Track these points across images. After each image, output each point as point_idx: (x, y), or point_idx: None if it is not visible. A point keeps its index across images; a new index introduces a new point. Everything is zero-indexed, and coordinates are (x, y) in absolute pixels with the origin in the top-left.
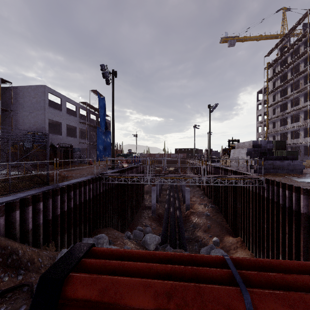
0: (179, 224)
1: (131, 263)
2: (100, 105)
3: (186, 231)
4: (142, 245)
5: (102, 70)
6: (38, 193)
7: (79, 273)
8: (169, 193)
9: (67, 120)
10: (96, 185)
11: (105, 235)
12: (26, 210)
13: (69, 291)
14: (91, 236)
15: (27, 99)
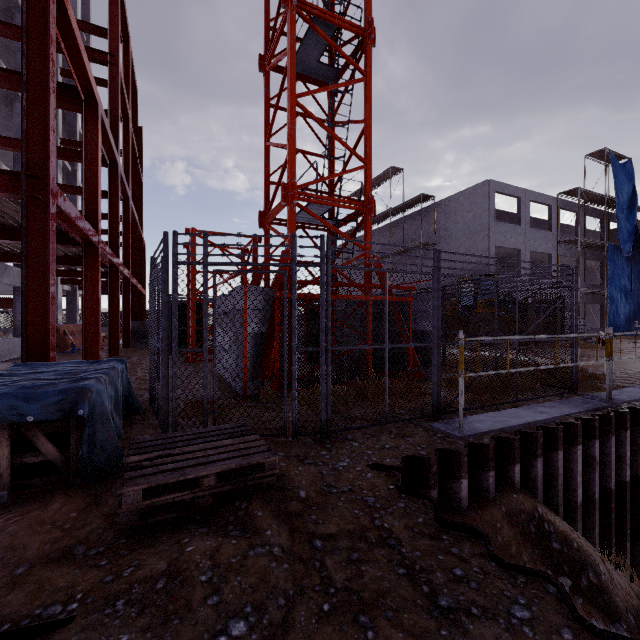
0: None
1: None
2: (619, 184)
3: None
4: None
5: None
6: (580, 414)
7: None
8: None
9: (530, 243)
10: None
11: None
12: (569, 452)
13: None
14: None
15: (458, 218)
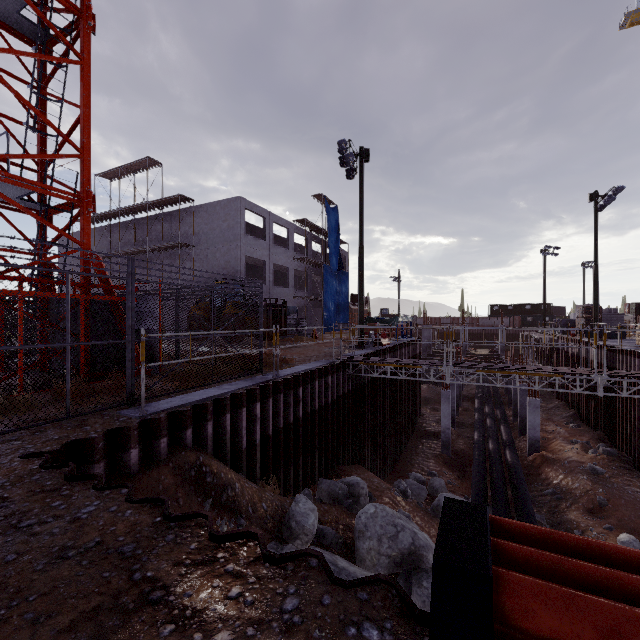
0: (515, 481)
1: (639, 579)
2: (330, 222)
3: (533, 503)
4: (432, 515)
5: (340, 152)
6: (251, 386)
7: (512, 571)
8: (480, 408)
9: (273, 257)
10: (337, 378)
11: (362, 481)
12: (238, 414)
13: (513, 608)
14: (330, 477)
15: (215, 225)
